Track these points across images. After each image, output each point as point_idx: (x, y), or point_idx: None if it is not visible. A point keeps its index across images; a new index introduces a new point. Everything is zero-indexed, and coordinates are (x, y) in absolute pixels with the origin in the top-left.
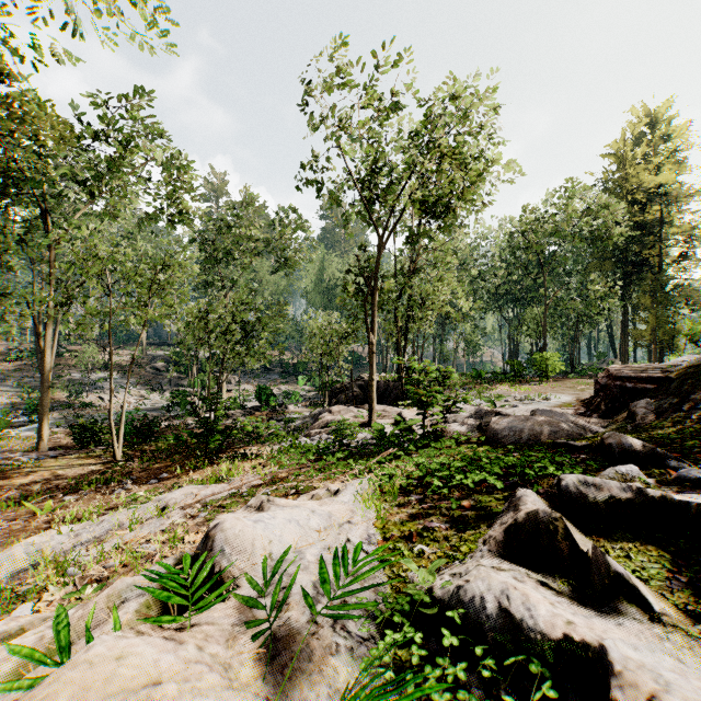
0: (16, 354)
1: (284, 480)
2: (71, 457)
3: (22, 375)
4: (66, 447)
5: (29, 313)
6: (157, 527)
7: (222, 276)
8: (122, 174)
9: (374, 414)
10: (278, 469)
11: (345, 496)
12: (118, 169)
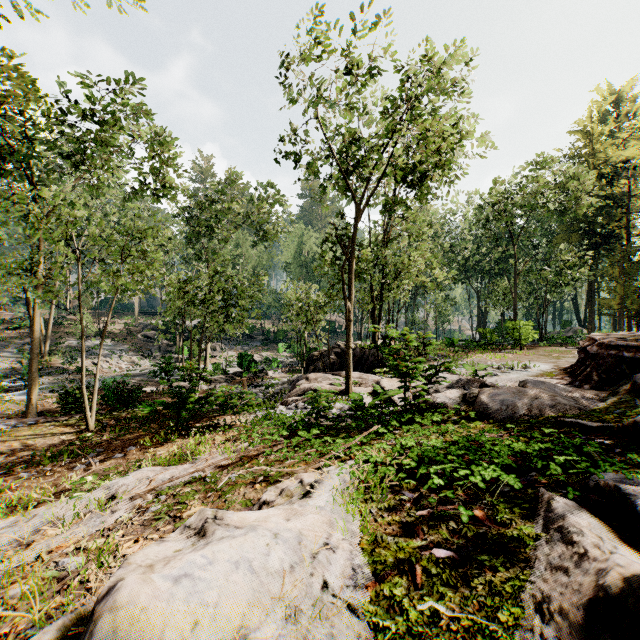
0: (19, 322)
1: (253, 460)
2: (46, 425)
3: (23, 342)
4: (55, 411)
5: (17, 283)
6: (95, 526)
7: (206, 249)
8: (105, 147)
9: (351, 382)
10: (249, 446)
11: (321, 496)
12: (102, 142)
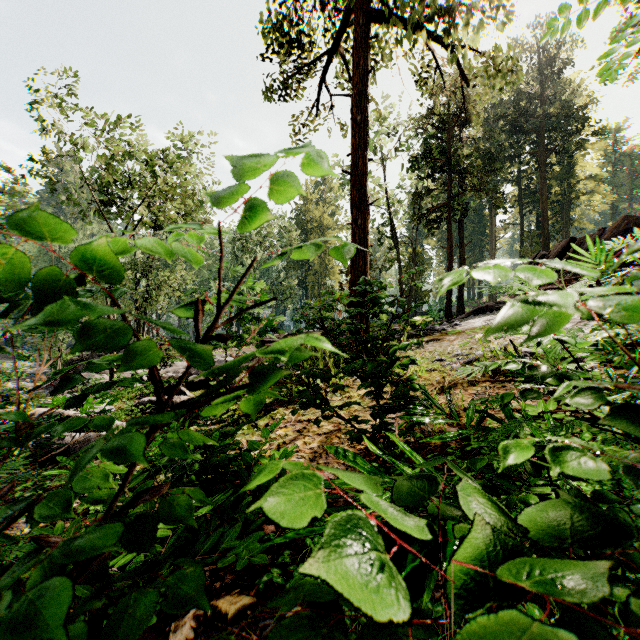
0: None
1: None
2: None
3: None
4: None
5: None
6: None
7: None
8: None
9: (114, 375)
10: None
11: None
12: None
